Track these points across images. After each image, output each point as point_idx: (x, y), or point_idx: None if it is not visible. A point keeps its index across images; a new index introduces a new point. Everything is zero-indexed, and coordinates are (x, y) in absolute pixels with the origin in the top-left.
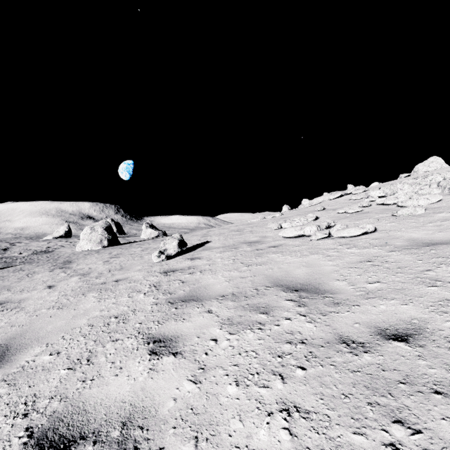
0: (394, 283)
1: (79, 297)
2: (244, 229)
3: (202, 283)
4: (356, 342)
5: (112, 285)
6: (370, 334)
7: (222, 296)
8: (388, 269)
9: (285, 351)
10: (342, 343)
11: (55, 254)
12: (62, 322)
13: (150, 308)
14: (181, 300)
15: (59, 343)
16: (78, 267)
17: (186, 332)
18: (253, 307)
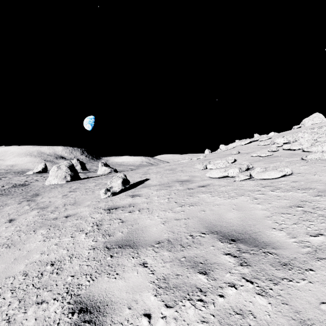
0: None
1: (29, 233)
2: (176, 168)
3: (139, 223)
4: None
5: (62, 221)
6: None
7: (158, 242)
8: (324, 218)
9: None
10: None
11: (29, 187)
12: (2, 266)
13: (87, 254)
14: (118, 245)
15: None
16: (41, 200)
17: (117, 298)
18: (190, 262)
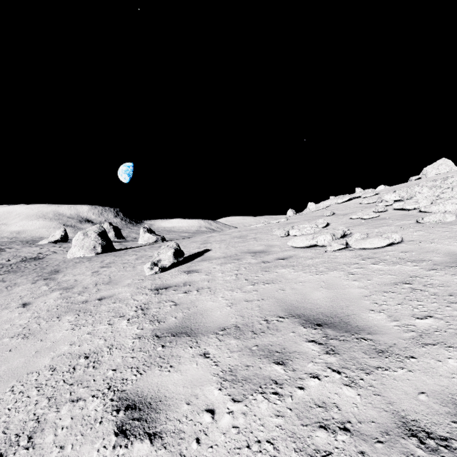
0: (453, 320)
1: (52, 320)
2: (247, 236)
3: (198, 306)
4: (433, 436)
5: (94, 304)
6: (451, 418)
7: (223, 329)
8: (437, 296)
9: (320, 448)
10: (411, 436)
11: (44, 261)
12: (21, 360)
13: (130, 344)
14: (171, 333)
15: (3, 399)
16: (63, 278)
17: (172, 393)
18: (264, 351)
